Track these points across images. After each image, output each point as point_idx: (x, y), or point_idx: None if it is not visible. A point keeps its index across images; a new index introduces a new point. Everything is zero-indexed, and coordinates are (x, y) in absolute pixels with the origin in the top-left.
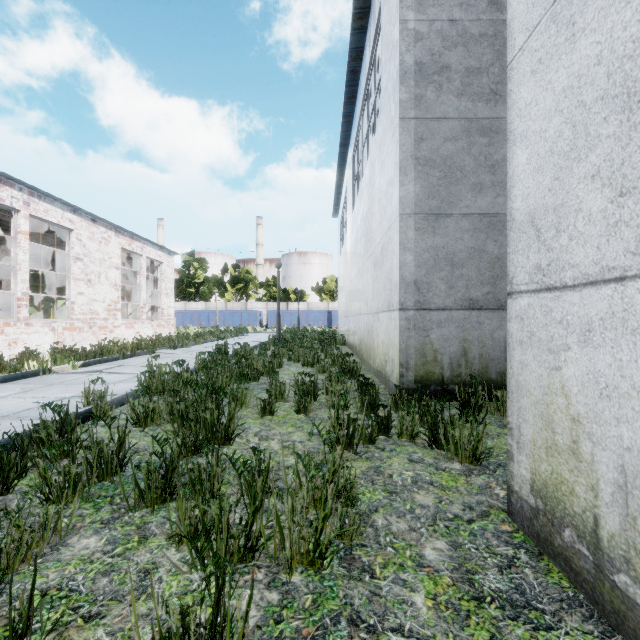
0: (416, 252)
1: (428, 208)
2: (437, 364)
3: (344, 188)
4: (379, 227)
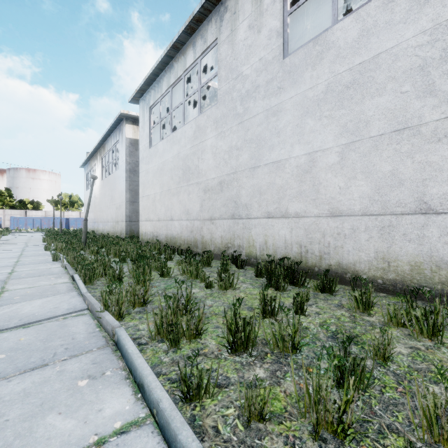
0: (129, 209)
1: (132, 200)
2: (134, 233)
3: (93, 162)
4: (118, 199)
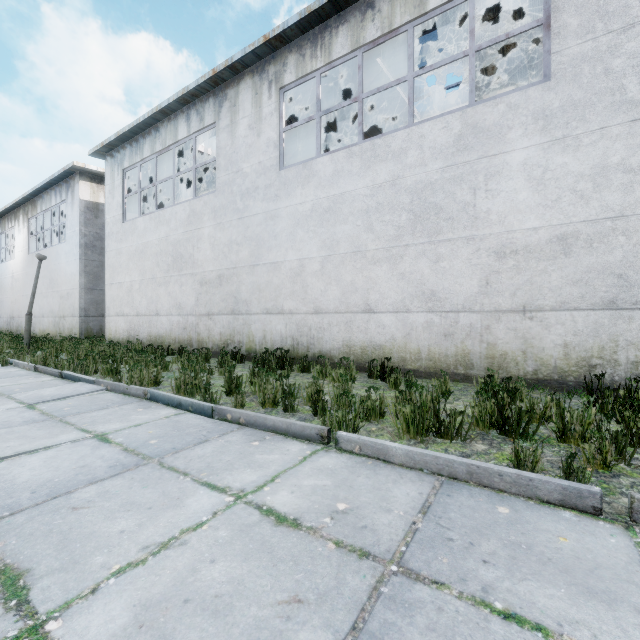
0: (85, 299)
1: (89, 287)
2: (92, 333)
3: (8, 222)
4: (66, 284)
